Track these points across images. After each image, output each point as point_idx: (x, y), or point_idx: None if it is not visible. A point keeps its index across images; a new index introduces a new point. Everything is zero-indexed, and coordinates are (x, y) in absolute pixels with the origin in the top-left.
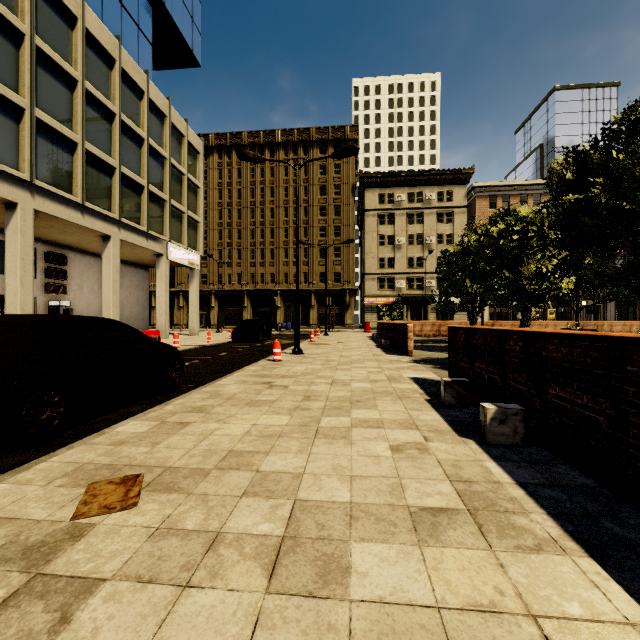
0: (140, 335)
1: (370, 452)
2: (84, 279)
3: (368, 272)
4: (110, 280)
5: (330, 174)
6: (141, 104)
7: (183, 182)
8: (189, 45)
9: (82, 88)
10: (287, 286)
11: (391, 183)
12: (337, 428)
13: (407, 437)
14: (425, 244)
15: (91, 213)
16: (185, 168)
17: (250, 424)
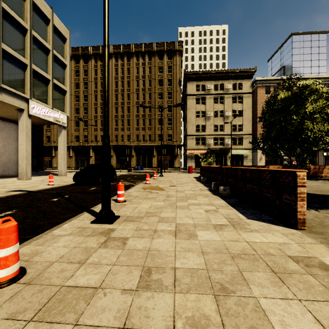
0: None
1: None
2: None
3: (189, 134)
4: None
5: (165, 72)
6: None
7: (48, 56)
8: None
9: None
10: (138, 143)
11: (203, 78)
12: None
13: None
14: (225, 116)
15: None
16: (50, 45)
17: None
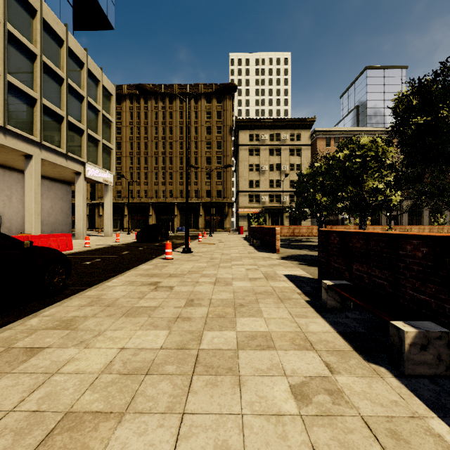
0: (10, 240)
1: (267, 404)
2: (13, 191)
3: (241, 190)
4: (32, 192)
5: (214, 118)
6: (61, 50)
7: (98, 117)
8: (104, 11)
9: (4, 28)
10: (182, 200)
11: (258, 126)
12: (221, 351)
13: (307, 366)
14: (281, 171)
15: (13, 135)
16: (100, 106)
17: (117, 348)
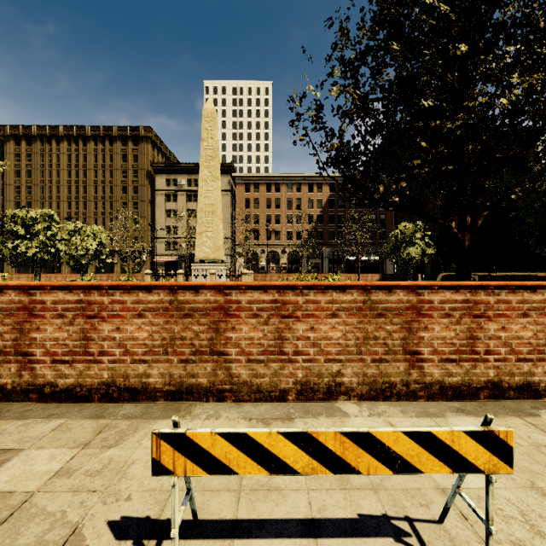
0: None
1: None
2: None
3: (158, 237)
4: None
5: (130, 162)
6: None
7: None
8: None
9: None
10: None
11: (175, 171)
12: None
13: None
14: None
15: None
16: None
17: None
